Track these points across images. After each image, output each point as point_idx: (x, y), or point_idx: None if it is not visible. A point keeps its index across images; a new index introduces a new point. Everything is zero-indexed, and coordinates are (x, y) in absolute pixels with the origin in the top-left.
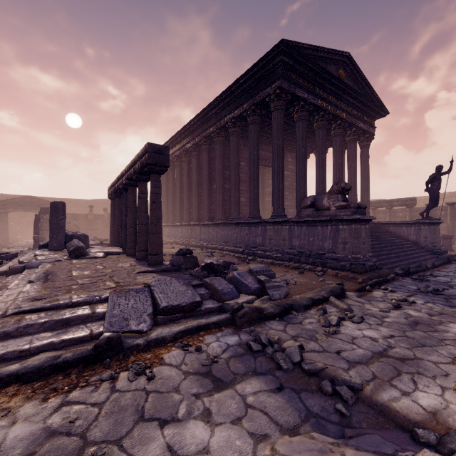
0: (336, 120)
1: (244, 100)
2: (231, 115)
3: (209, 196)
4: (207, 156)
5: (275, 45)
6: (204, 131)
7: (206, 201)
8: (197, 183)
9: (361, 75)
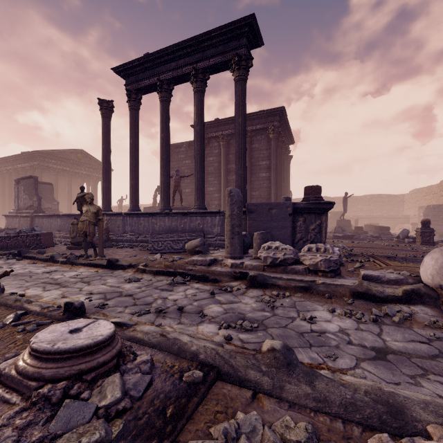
0: (80, 173)
1: (26, 162)
2: (20, 165)
3: (10, 202)
4: (9, 180)
5: (34, 151)
6: (6, 166)
7: (8, 205)
8: (2, 193)
9: (92, 156)
